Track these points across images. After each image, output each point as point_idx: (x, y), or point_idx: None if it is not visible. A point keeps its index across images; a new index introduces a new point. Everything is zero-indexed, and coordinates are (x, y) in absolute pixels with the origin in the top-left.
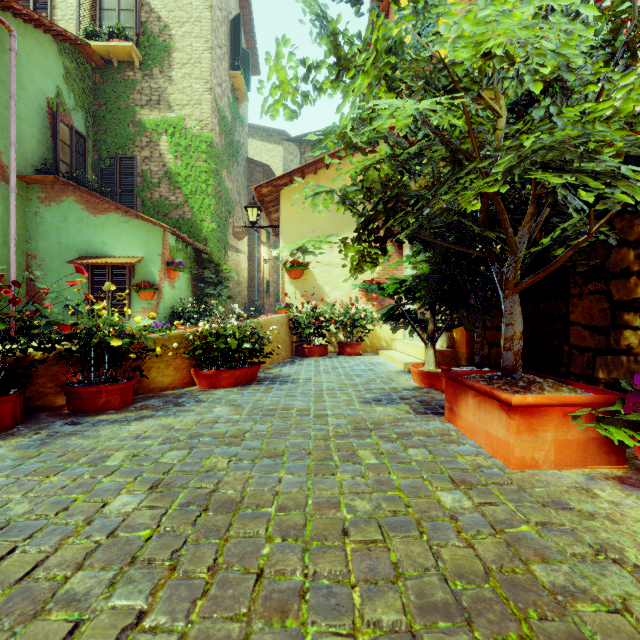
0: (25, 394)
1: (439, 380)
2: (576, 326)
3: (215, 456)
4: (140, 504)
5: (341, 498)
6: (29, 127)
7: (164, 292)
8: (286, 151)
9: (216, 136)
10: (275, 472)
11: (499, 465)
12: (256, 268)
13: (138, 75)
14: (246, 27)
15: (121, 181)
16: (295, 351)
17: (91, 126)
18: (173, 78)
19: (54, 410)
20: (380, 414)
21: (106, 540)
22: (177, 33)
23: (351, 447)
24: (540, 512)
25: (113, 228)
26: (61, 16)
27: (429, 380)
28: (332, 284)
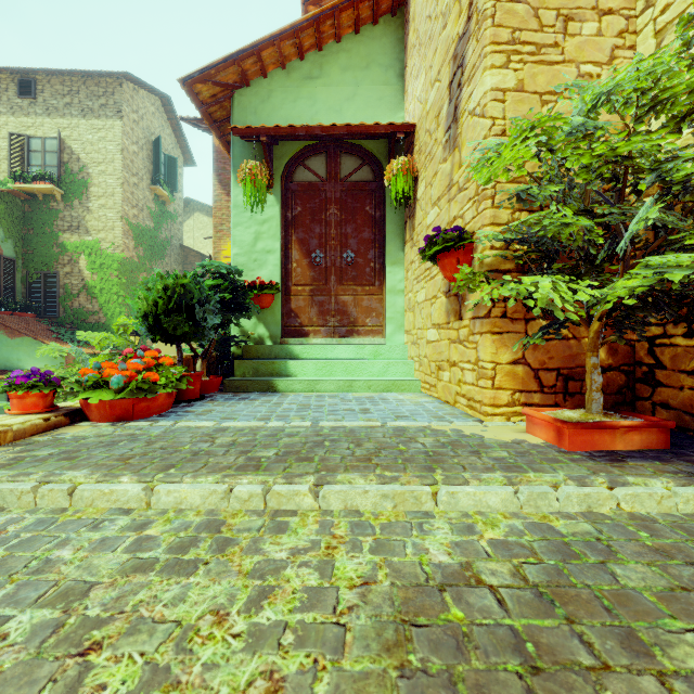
0: None
1: None
2: None
3: None
4: None
5: None
6: None
7: None
8: None
9: (130, 252)
10: None
11: None
12: None
13: (61, 205)
14: (177, 132)
15: (47, 292)
16: None
17: (20, 249)
18: (90, 208)
19: None
20: None
21: None
22: (94, 171)
23: None
24: None
25: (27, 348)
26: None
27: None
28: None
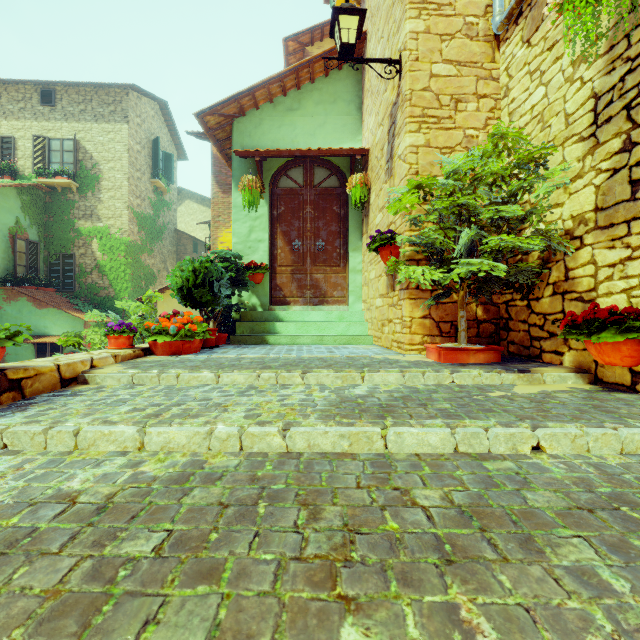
0: None
1: None
2: None
3: None
4: None
5: None
6: None
7: None
8: None
9: (134, 236)
10: None
11: None
12: None
13: (77, 197)
14: (172, 132)
15: (64, 270)
16: None
17: (42, 233)
18: (102, 199)
19: None
20: None
21: None
22: (104, 168)
23: None
24: None
25: (52, 317)
26: (21, 155)
27: None
28: None
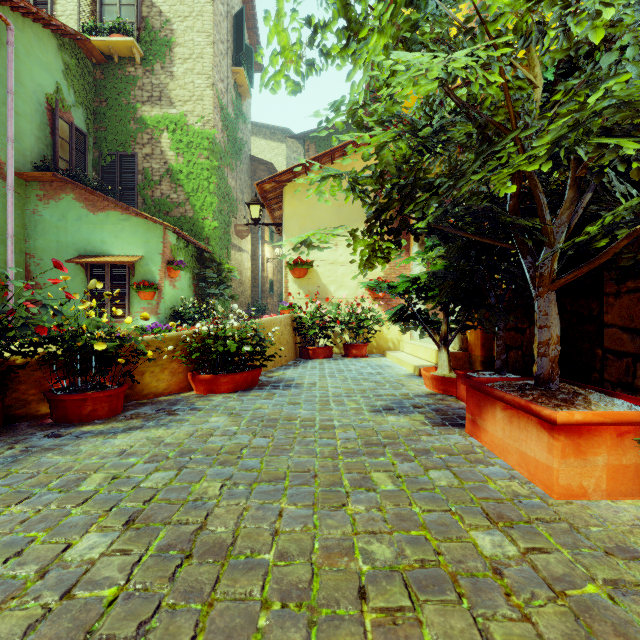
0: (5, 402)
1: (454, 386)
2: (612, 328)
3: (206, 479)
4: (110, 547)
5: (355, 540)
6: (27, 123)
7: (164, 292)
8: (290, 149)
9: (218, 133)
10: (275, 501)
11: (539, 493)
12: (259, 267)
13: (139, 71)
14: (249, 23)
15: (122, 179)
16: (299, 353)
17: (91, 123)
18: (175, 74)
19: (37, 419)
20: (393, 425)
21: (58, 603)
22: (179, 28)
23: (363, 468)
24: (605, 564)
25: (112, 226)
26: (61, 12)
27: (443, 386)
28: (337, 283)
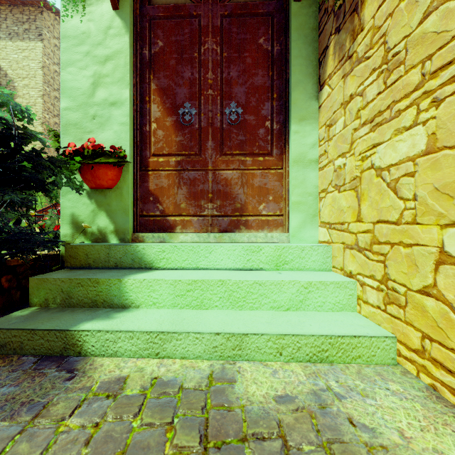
0: None
1: None
2: None
3: None
4: None
5: None
6: None
7: None
8: None
9: (51, 152)
10: None
11: None
12: None
13: None
14: None
15: None
16: None
17: None
18: None
19: None
20: None
21: None
22: (19, 85)
23: None
24: None
25: None
26: None
27: None
28: None
